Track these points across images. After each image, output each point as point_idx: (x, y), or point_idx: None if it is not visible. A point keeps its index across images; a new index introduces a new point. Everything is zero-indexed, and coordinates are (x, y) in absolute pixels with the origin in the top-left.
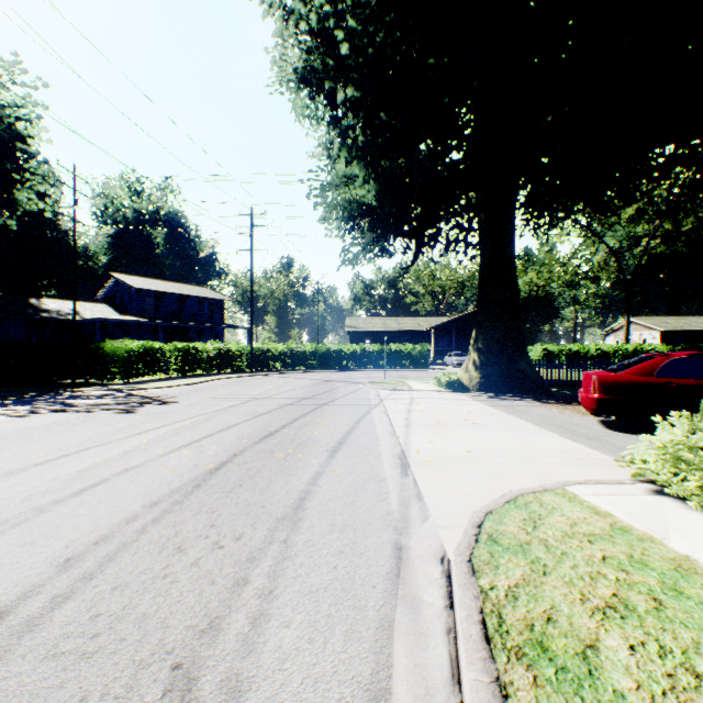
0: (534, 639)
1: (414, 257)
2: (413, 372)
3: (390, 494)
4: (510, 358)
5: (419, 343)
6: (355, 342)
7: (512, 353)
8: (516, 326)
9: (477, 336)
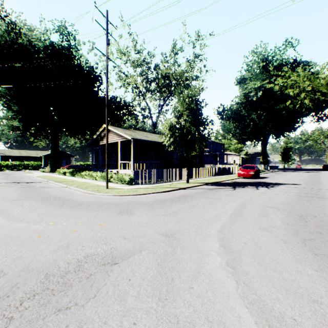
0: (39, 176)
1: (34, 139)
2: (34, 171)
3: (30, 176)
4: (57, 165)
5: (37, 161)
6: (4, 160)
7: (58, 164)
8: (59, 159)
9: (50, 161)
